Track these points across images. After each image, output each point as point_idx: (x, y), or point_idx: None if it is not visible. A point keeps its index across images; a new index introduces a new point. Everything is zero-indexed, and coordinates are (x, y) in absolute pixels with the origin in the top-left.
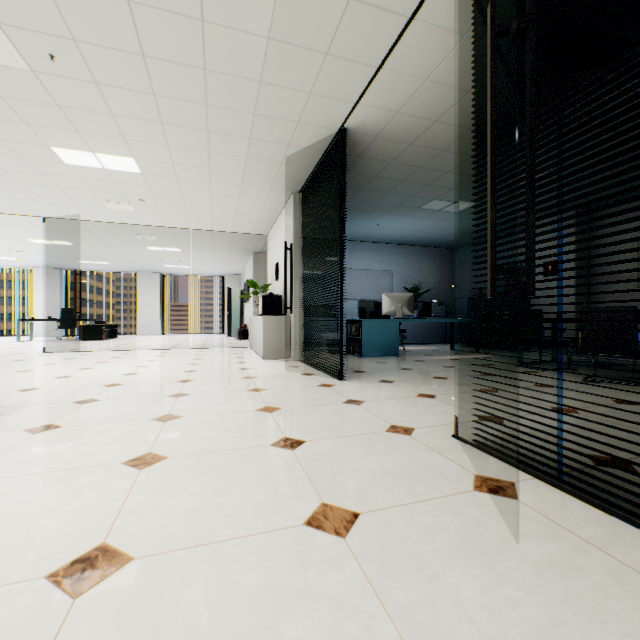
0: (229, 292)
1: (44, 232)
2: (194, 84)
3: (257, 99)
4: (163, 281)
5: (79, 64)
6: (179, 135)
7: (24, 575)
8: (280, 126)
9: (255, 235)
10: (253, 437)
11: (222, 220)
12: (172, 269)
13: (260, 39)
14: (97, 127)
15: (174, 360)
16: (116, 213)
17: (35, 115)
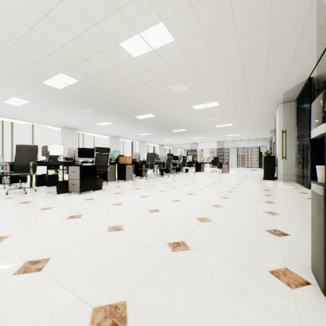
0: (261, 153)
1: (213, 143)
2: (251, 129)
3: (261, 128)
4: (237, 150)
5: (235, 130)
6: (248, 131)
7: (243, 175)
8: (266, 128)
9: (268, 138)
10: (258, 175)
11: (257, 137)
12: (240, 146)
13: (260, 126)
14: (234, 133)
15: (245, 171)
16: (231, 139)
17: (226, 133)
